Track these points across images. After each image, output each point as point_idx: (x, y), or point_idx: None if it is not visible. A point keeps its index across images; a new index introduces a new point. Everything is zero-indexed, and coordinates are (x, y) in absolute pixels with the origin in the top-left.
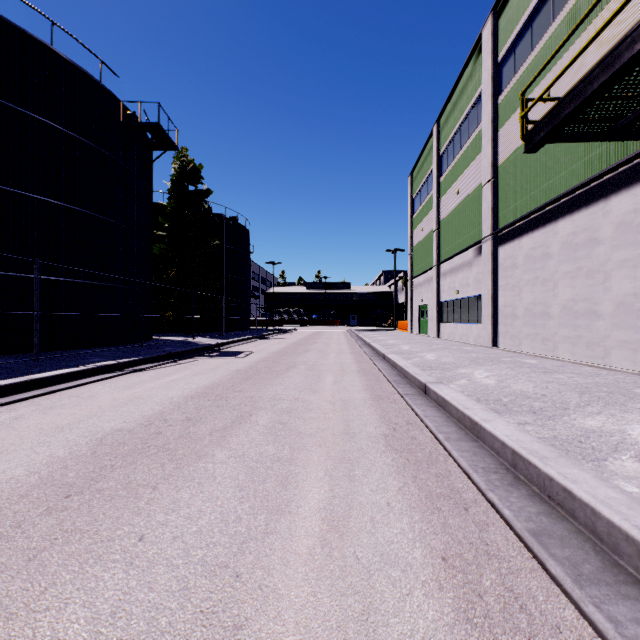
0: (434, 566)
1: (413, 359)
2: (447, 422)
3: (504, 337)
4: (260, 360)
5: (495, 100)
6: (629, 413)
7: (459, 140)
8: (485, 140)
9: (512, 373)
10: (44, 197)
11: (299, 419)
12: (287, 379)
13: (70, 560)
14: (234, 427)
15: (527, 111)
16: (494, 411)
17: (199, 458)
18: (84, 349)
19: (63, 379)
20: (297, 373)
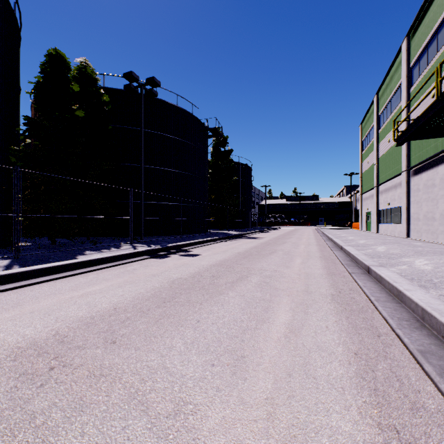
0: (322, 266)
1: (351, 243)
2: (343, 254)
3: (413, 232)
4: (268, 240)
5: (408, 90)
6: (424, 257)
7: (390, 108)
8: (402, 113)
9: (396, 247)
10: (175, 170)
11: (292, 253)
12: (284, 245)
13: (255, 262)
14: (272, 253)
15: (395, 129)
16: (372, 257)
17: (267, 256)
18: (187, 234)
19: (204, 242)
20: (288, 244)
